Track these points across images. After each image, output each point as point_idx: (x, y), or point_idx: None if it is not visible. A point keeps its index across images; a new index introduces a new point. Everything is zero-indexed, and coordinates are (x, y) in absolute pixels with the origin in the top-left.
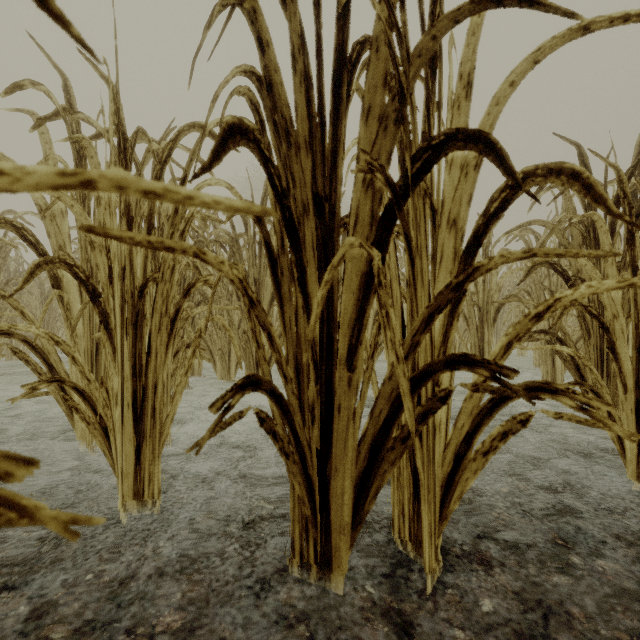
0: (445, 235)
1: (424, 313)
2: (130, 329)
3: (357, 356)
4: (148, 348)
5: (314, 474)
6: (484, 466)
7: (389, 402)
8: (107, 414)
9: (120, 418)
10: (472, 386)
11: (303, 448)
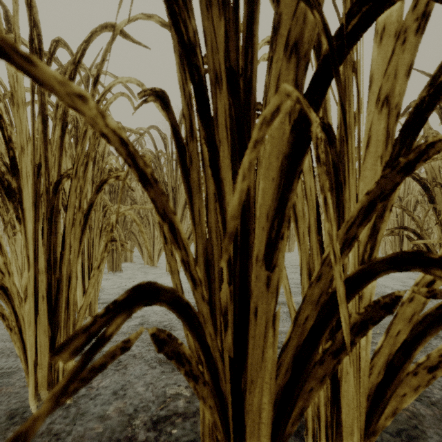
0: (374, 116)
1: (362, 201)
2: (45, 224)
3: (277, 253)
4: (62, 242)
5: (227, 388)
6: (430, 384)
7: (317, 308)
8: (3, 313)
9: (32, 311)
10: (427, 291)
11: (215, 362)
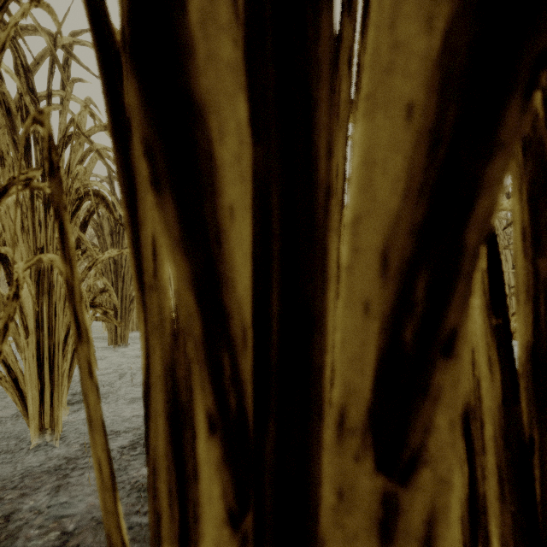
0: None
1: None
2: None
3: (429, 410)
4: None
5: None
6: None
7: None
8: None
9: None
10: None
11: None
